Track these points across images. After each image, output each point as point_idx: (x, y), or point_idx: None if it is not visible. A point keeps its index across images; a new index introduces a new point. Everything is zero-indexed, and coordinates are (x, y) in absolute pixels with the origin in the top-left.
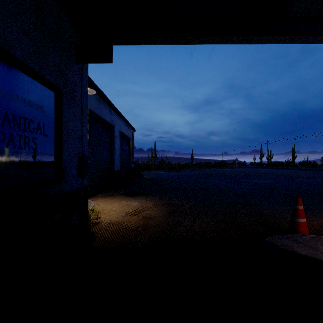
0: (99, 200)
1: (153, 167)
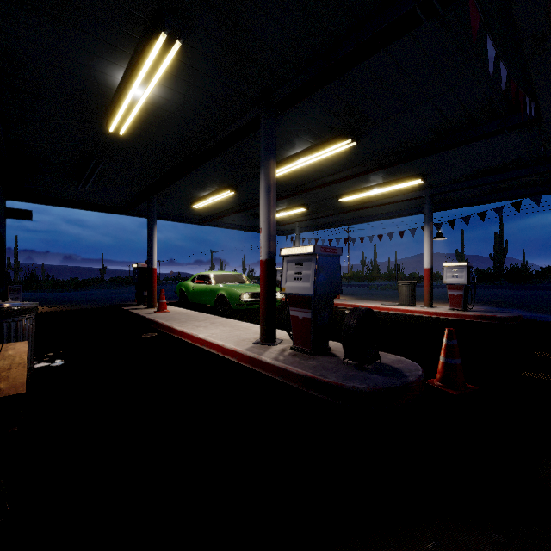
0: None
1: None
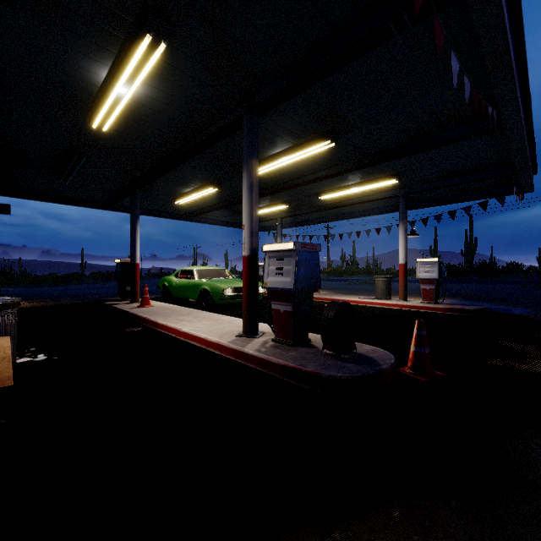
0: None
1: None
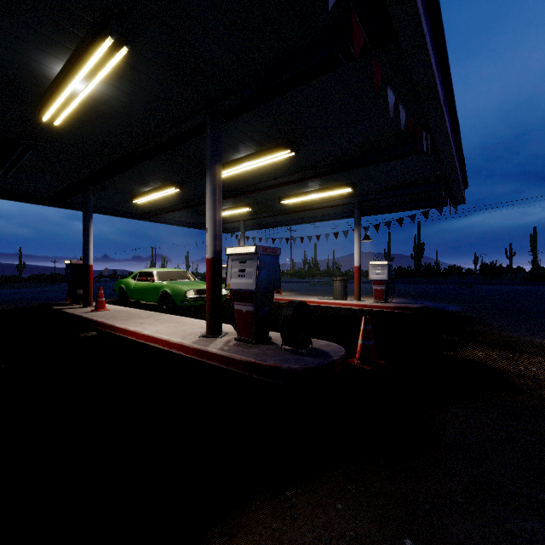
0: None
1: None
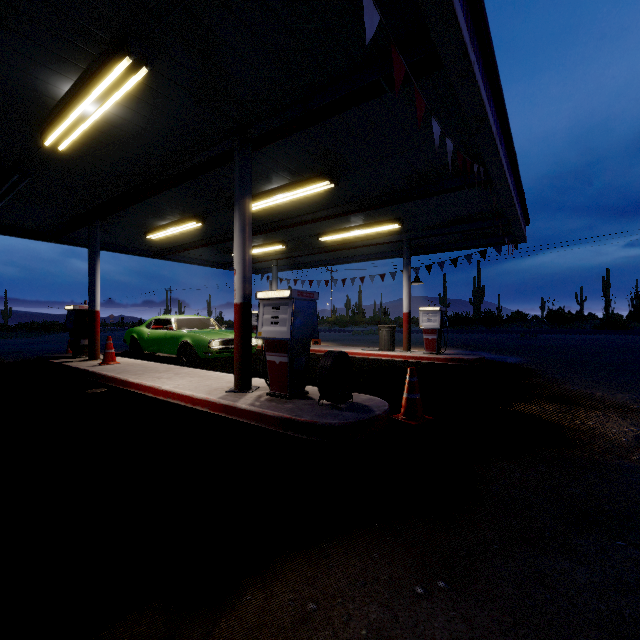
0: None
1: None
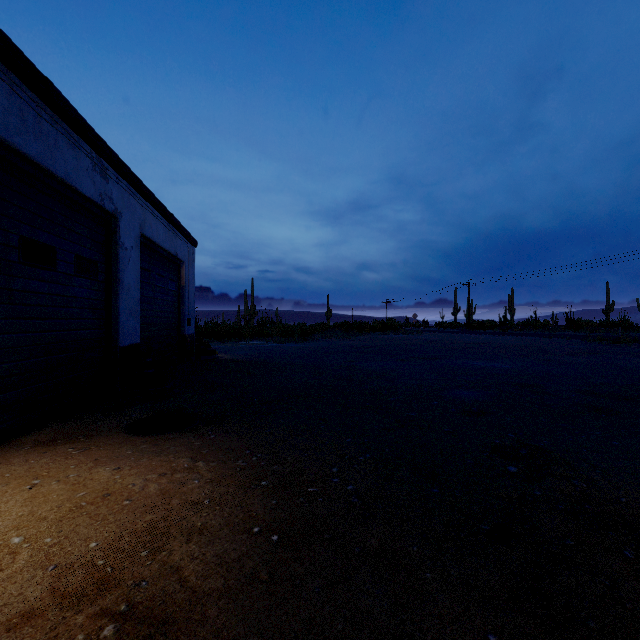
0: (2, 469)
1: (246, 333)
